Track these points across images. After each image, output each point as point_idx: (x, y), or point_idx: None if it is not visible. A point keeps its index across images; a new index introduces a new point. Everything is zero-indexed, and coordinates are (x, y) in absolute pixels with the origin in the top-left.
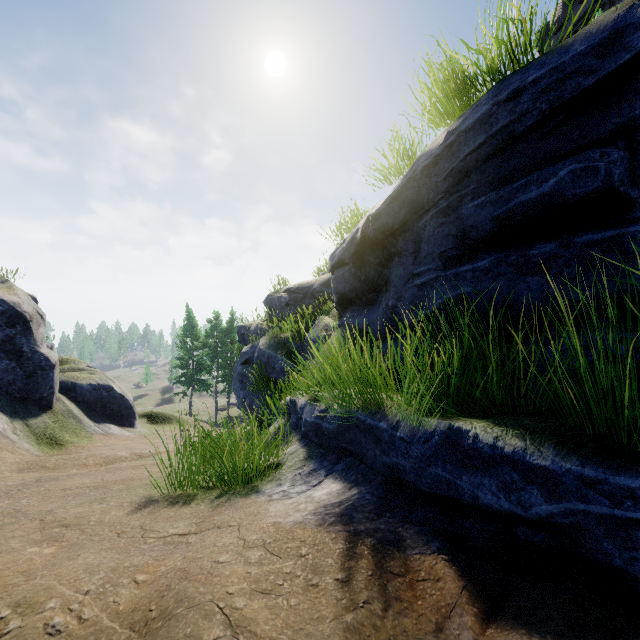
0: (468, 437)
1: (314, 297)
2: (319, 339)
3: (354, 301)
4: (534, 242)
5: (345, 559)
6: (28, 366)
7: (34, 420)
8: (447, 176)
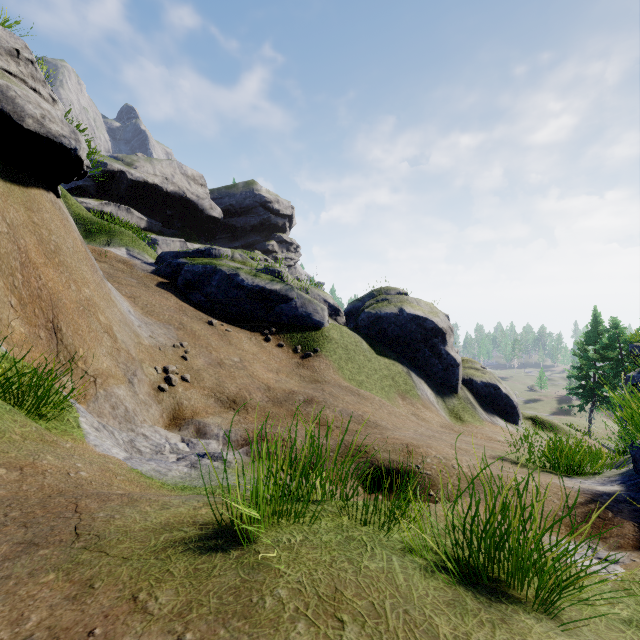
0: None
1: None
2: None
3: None
4: None
5: (578, 504)
6: (444, 363)
7: (447, 399)
8: None
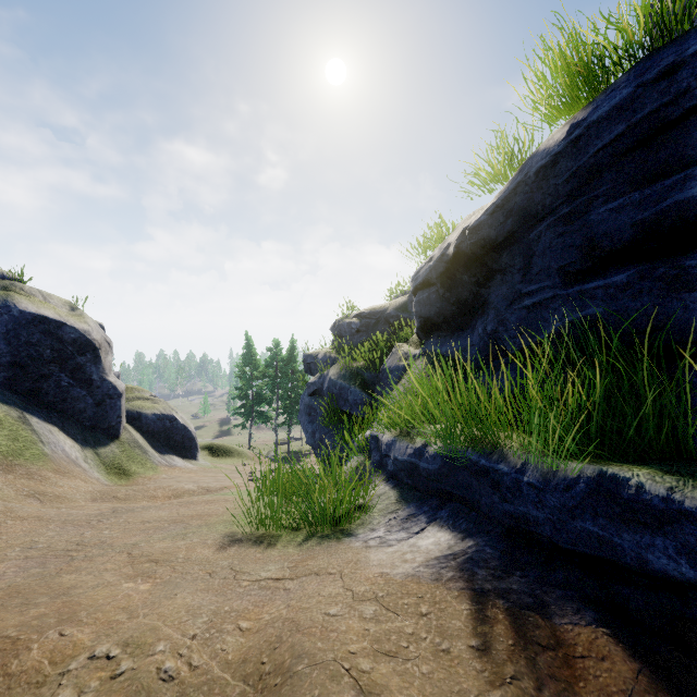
0: (628, 486)
1: (388, 322)
2: (398, 369)
3: (441, 326)
4: (691, 250)
5: (476, 623)
6: (97, 394)
7: (103, 449)
8: (570, 177)
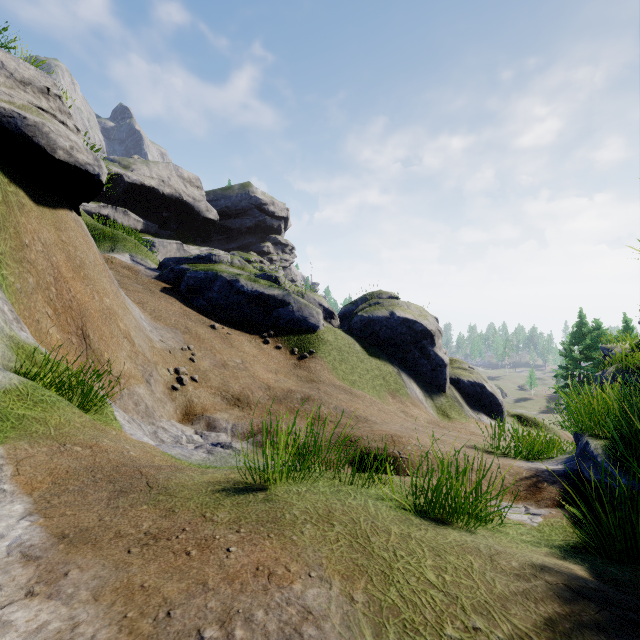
0: (588, 446)
1: None
2: None
3: None
4: None
5: (524, 478)
6: (433, 364)
7: (435, 398)
8: None
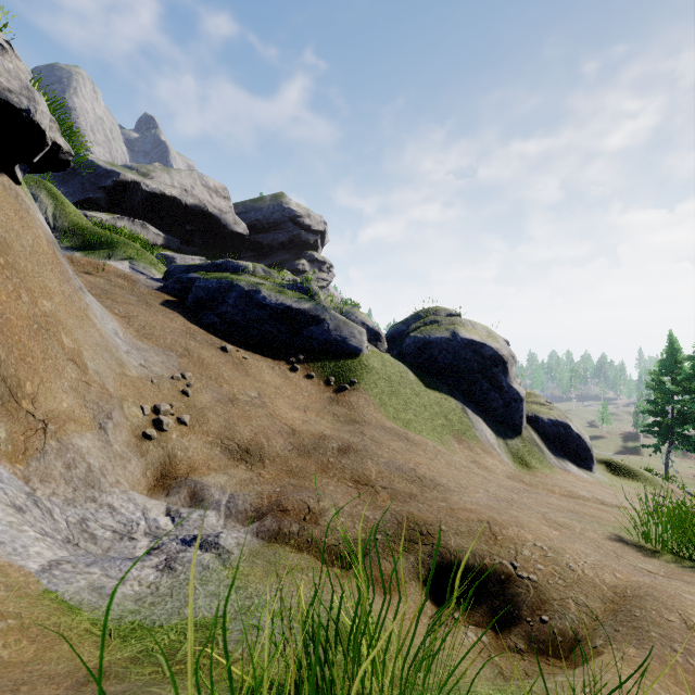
0: None
1: None
2: None
3: None
4: None
5: None
6: (505, 398)
7: (510, 441)
8: None
